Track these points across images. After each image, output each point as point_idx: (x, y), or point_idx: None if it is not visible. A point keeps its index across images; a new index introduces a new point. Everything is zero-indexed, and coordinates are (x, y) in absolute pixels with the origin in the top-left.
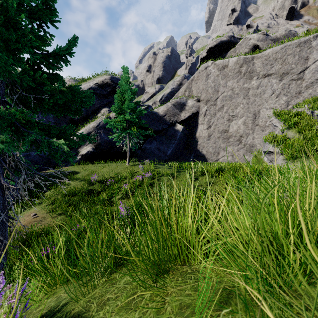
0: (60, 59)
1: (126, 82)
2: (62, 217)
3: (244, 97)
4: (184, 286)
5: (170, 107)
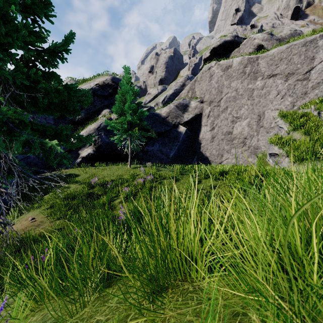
0: (56, 56)
1: (128, 83)
2: (61, 221)
3: (249, 98)
4: (185, 310)
5: (172, 108)
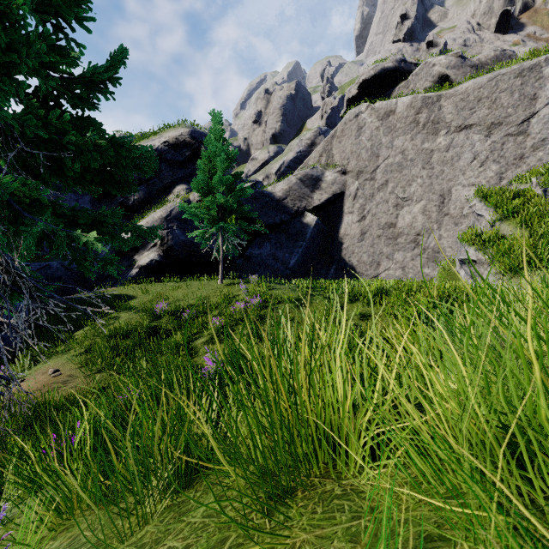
0: (95, 89)
1: (218, 139)
2: (104, 375)
3: (424, 165)
4: (329, 529)
5: (294, 183)
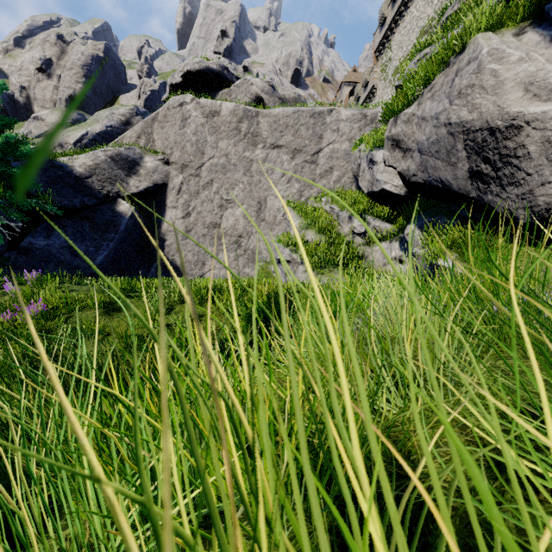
0: None
1: None
2: None
3: (245, 172)
4: None
5: (102, 160)
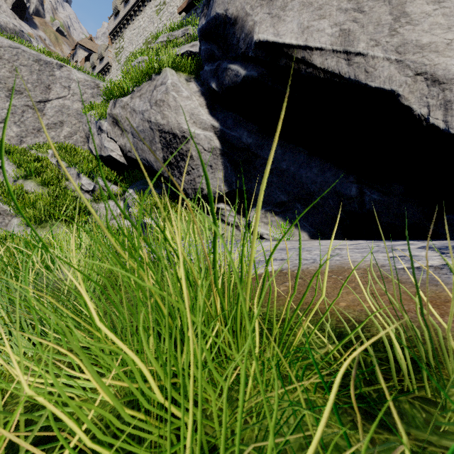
0: None
1: None
2: None
3: None
4: None
5: None
